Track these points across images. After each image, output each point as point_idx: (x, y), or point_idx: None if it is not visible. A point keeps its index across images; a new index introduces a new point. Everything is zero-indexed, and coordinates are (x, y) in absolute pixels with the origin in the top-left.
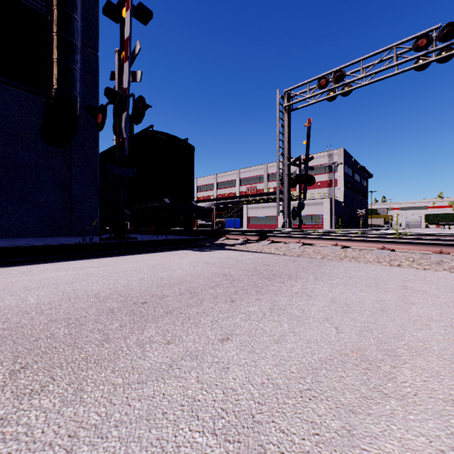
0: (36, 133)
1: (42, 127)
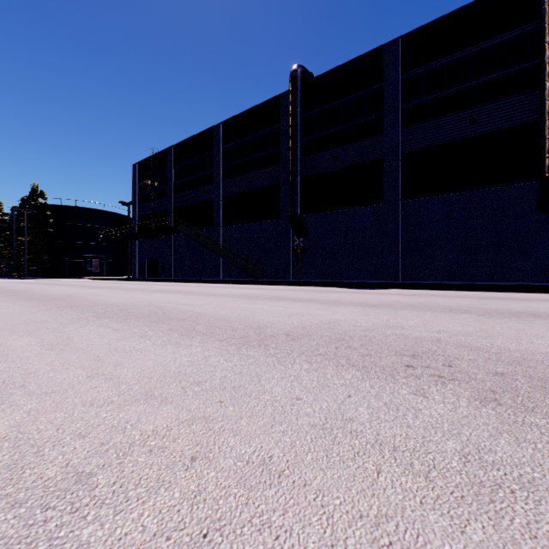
0: (533, 209)
1: (537, 204)
